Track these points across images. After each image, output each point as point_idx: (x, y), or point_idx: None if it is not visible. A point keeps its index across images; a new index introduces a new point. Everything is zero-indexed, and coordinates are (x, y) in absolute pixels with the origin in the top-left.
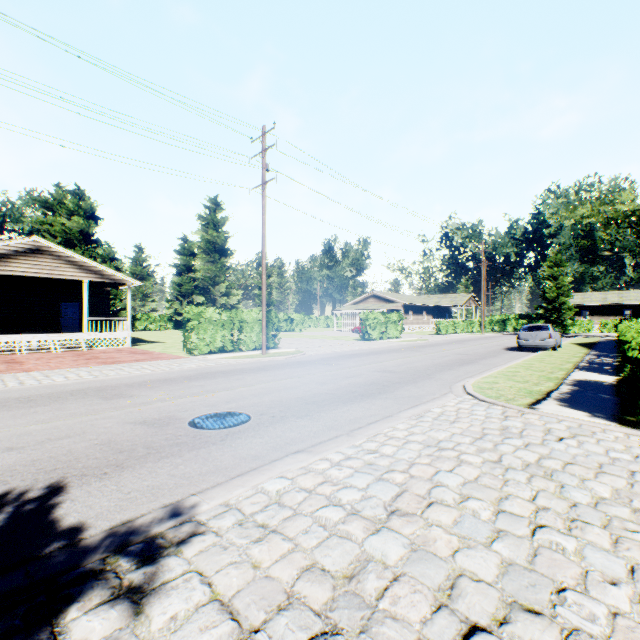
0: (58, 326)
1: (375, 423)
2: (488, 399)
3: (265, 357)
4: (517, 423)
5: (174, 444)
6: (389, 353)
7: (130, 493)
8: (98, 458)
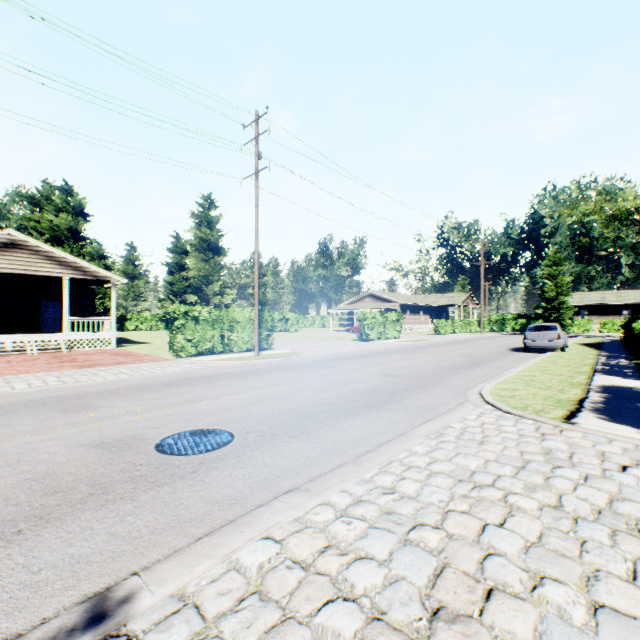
0: (38, 326)
1: (386, 444)
2: (514, 411)
3: (257, 359)
4: (560, 444)
5: (129, 479)
6: (390, 354)
7: (40, 572)
8: (19, 504)
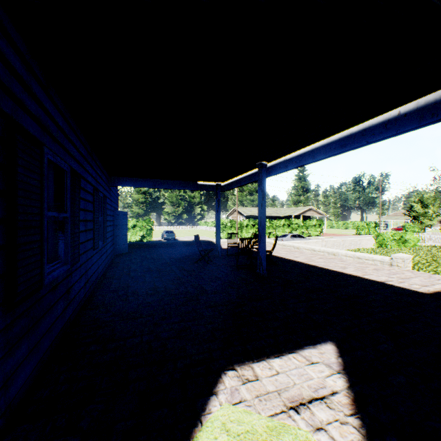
0: None
1: None
2: None
3: None
4: None
5: None
6: None
7: None
8: None
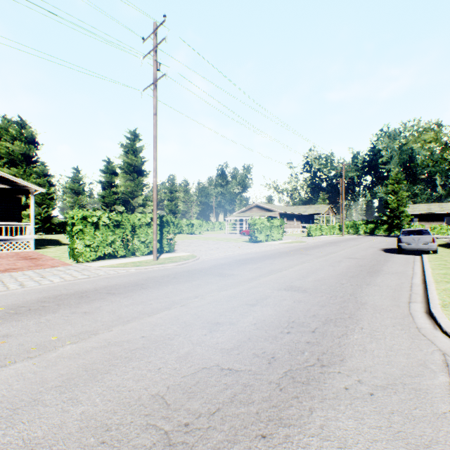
0: None
1: None
2: None
3: (153, 265)
4: None
5: None
6: (281, 257)
7: None
8: None
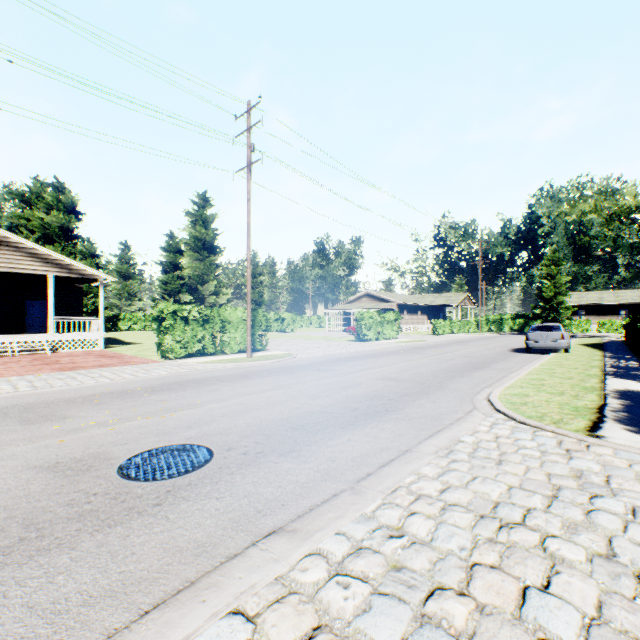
0: (22, 326)
1: (390, 465)
2: (530, 421)
3: (249, 361)
4: (591, 464)
5: (75, 516)
6: (388, 356)
7: None
8: None
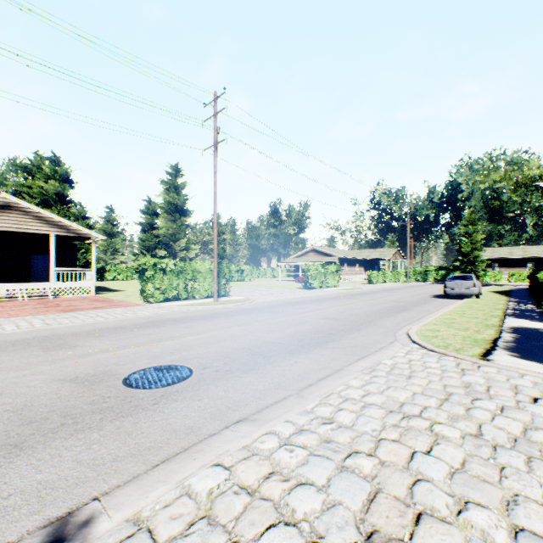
0: (29, 276)
1: (326, 379)
2: (437, 349)
3: (216, 305)
4: (478, 378)
5: (97, 410)
6: (330, 300)
7: (9, 497)
8: None
